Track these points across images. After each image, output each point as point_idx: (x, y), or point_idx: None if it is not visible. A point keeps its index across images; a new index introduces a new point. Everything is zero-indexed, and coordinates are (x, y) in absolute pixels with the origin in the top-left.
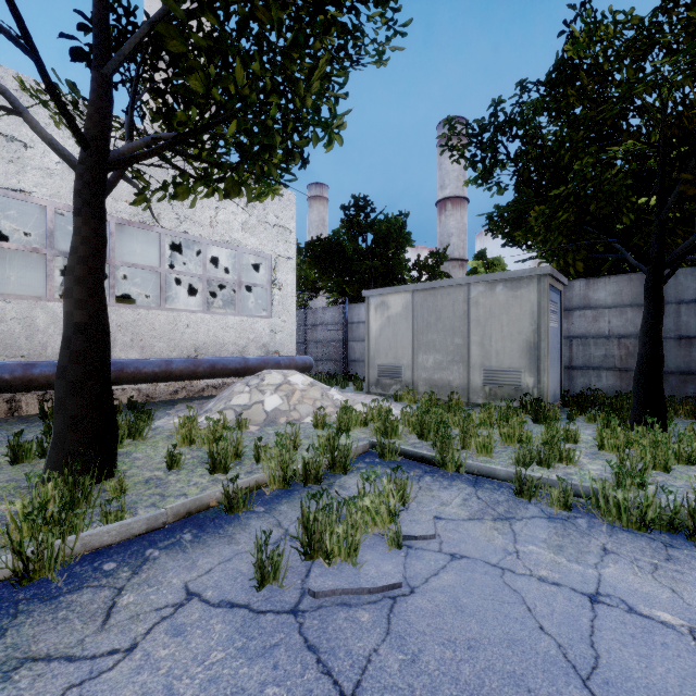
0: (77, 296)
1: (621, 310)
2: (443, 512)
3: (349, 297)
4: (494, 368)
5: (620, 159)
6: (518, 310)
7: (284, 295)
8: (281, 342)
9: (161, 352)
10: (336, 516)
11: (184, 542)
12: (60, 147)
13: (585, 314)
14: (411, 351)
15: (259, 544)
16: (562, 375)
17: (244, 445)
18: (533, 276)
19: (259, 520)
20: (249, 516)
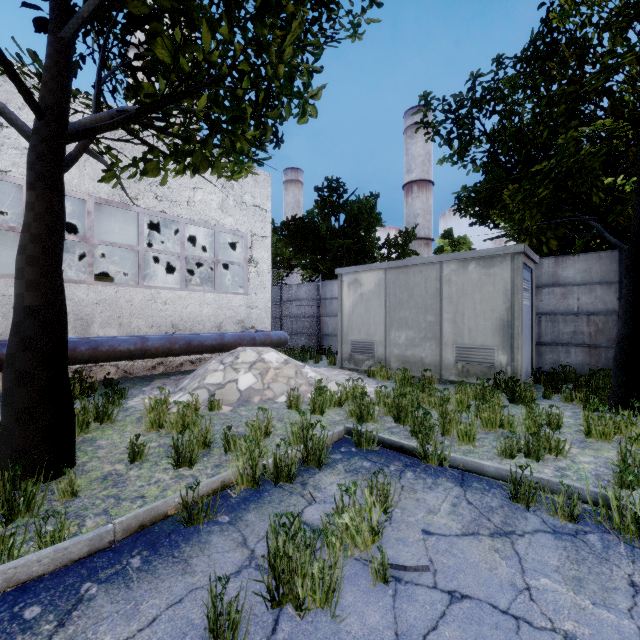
0: (29, 277)
1: (590, 287)
2: (431, 524)
3: (322, 274)
4: (466, 345)
5: (586, 140)
6: (491, 288)
7: (260, 272)
8: (257, 317)
9: (139, 329)
10: (310, 555)
11: (130, 570)
12: (13, 116)
13: (554, 292)
14: (384, 328)
15: (213, 592)
16: (533, 352)
17: (214, 429)
18: (506, 254)
19: (221, 535)
20: (211, 529)
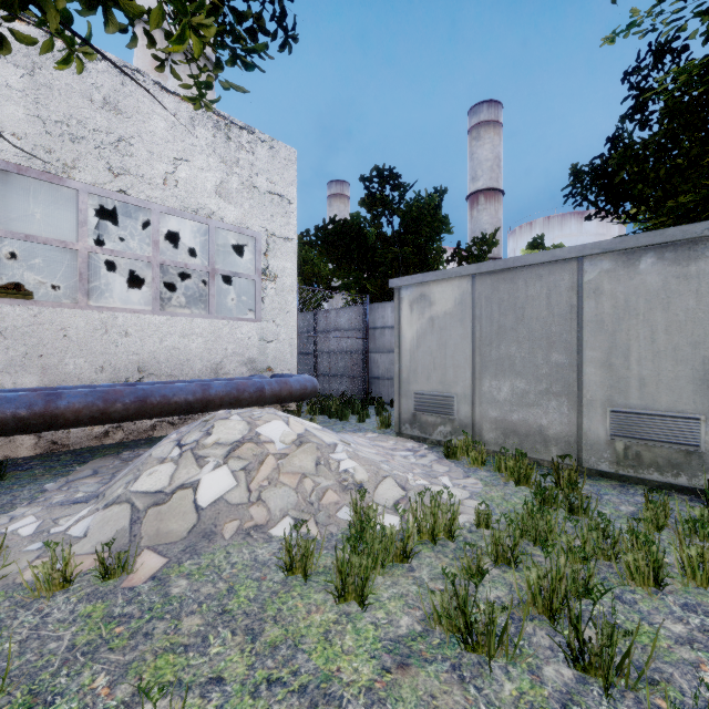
0: None
1: None
2: None
3: (371, 295)
4: (634, 408)
5: None
6: (691, 301)
7: (280, 289)
8: (275, 354)
9: (79, 374)
10: None
11: None
12: None
13: None
14: (470, 373)
15: None
16: None
17: (45, 695)
18: None
19: None
20: None
